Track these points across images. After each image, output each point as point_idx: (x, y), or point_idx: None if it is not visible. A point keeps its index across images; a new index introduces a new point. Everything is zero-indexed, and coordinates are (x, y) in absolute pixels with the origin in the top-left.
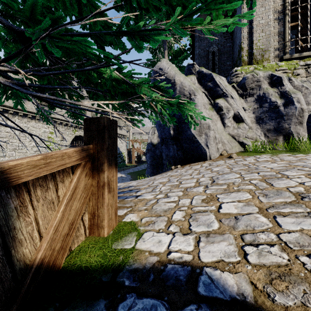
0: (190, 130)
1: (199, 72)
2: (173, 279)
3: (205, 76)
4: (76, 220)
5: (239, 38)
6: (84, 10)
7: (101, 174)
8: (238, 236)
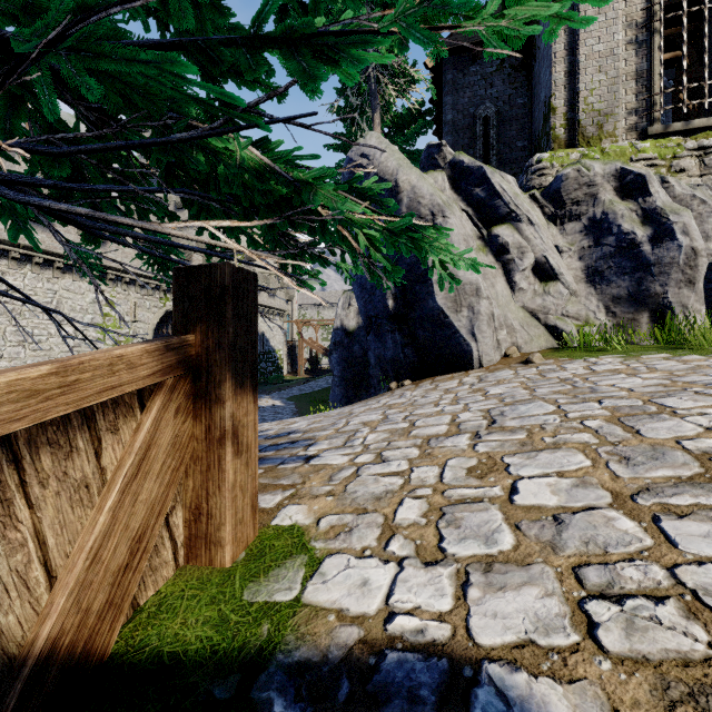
0: (433, 299)
1: (455, 164)
2: (403, 696)
3: (469, 172)
4: (149, 528)
5: (545, 86)
6: (178, 2)
7: (217, 408)
8: (567, 571)
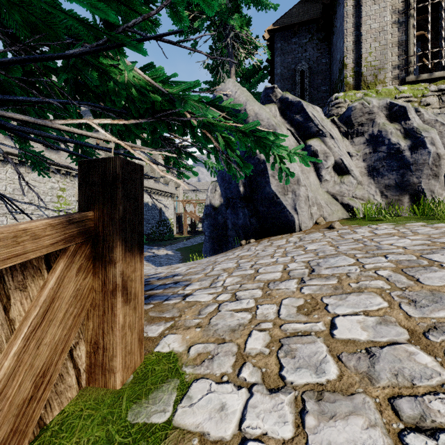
0: (269, 187)
1: (283, 100)
2: None
3: (292, 105)
4: (53, 364)
5: (340, 51)
6: None
7: (110, 268)
8: (384, 402)
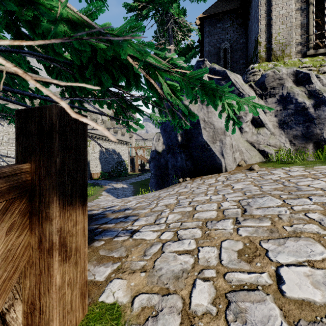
0: (201, 137)
1: (211, 69)
2: None
3: (218, 73)
4: None
5: (255, 32)
6: None
7: (46, 224)
8: None
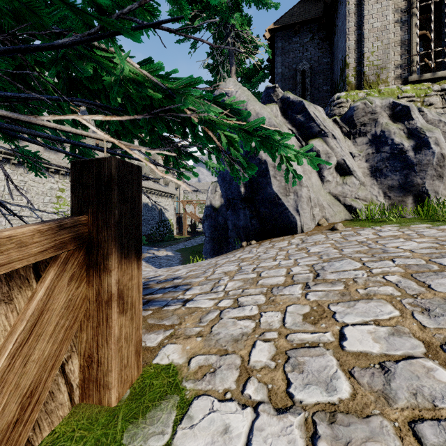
0: (271, 187)
1: (284, 99)
2: None
3: (293, 104)
4: (41, 382)
5: (342, 50)
6: None
7: (105, 276)
8: (404, 426)
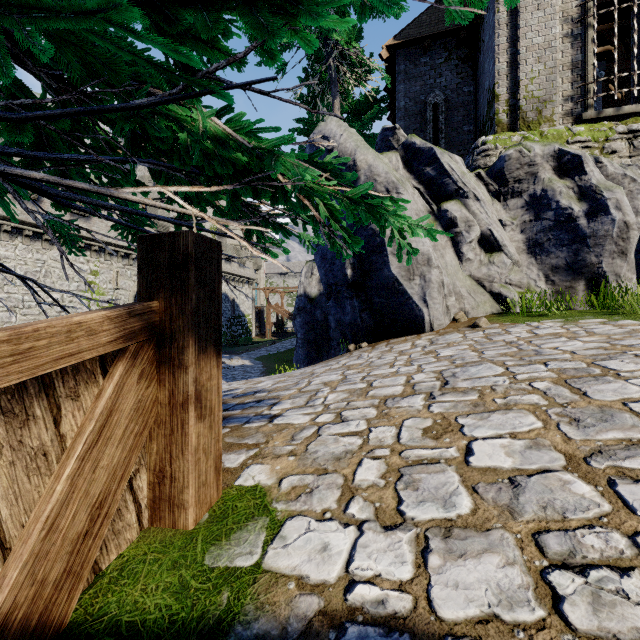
0: (388, 269)
1: (408, 145)
2: None
3: (420, 153)
4: (111, 494)
5: (490, 75)
6: None
7: (180, 373)
8: (527, 538)
